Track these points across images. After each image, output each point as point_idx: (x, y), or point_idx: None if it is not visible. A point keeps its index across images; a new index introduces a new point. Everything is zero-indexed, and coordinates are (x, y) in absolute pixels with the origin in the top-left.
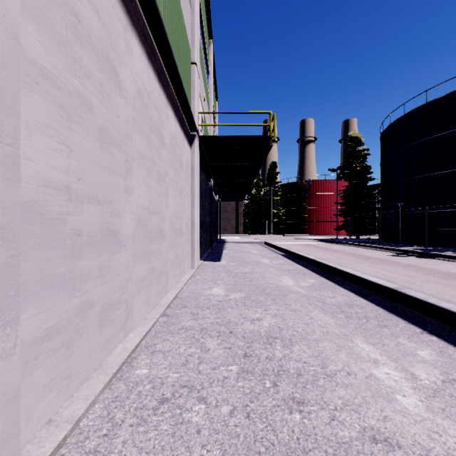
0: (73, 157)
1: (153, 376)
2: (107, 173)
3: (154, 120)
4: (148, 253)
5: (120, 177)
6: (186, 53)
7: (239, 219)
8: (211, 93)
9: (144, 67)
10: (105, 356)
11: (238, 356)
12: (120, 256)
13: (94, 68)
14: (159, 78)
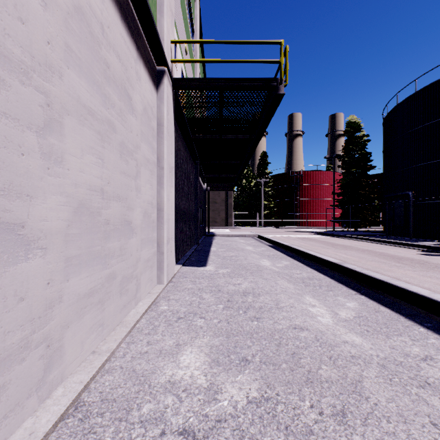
0: None
1: None
2: None
3: None
4: None
5: None
6: None
7: (229, 211)
8: (196, 57)
9: None
10: None
11: None
12: None
13: None
14: None
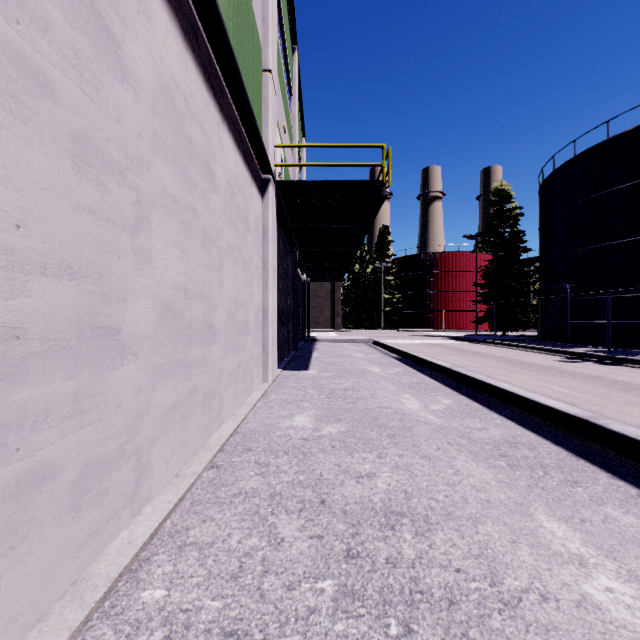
0: (0, 180)
1: (173, 607)
2: (93, 221)
3: (196, 144)
4: (184, 363)
5: (124, 231)
6: (255, 52)
7: (336, 308)
8: (295, 124)
9: (177, 50)
10: (88, 561)
11: (335, 557)
12: (122, 373)
13: (59, 16)
14: (206, 77)
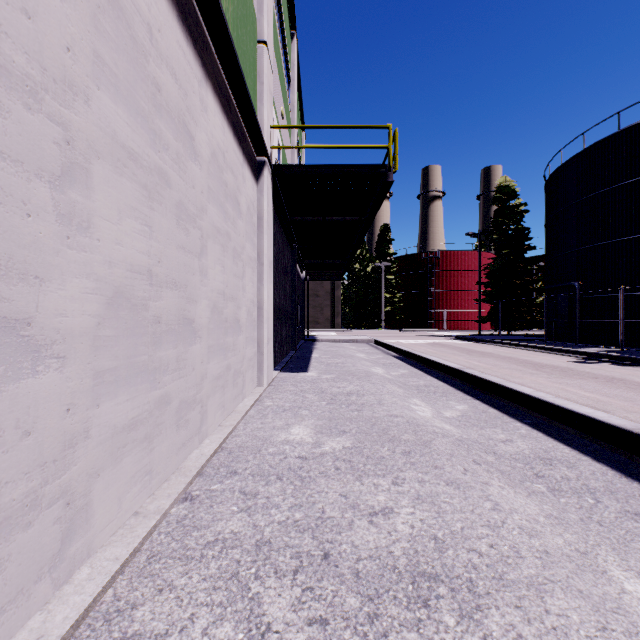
0: None
1: None
2: None
3: (167, 93)
4: (149, 367)
5: (38, 179)
6: (247, 17)
7: (336, 307)
8: (293, 113)
9: None
10: None
11: None
12: (35, 385)
13: None
14: (181, 17)
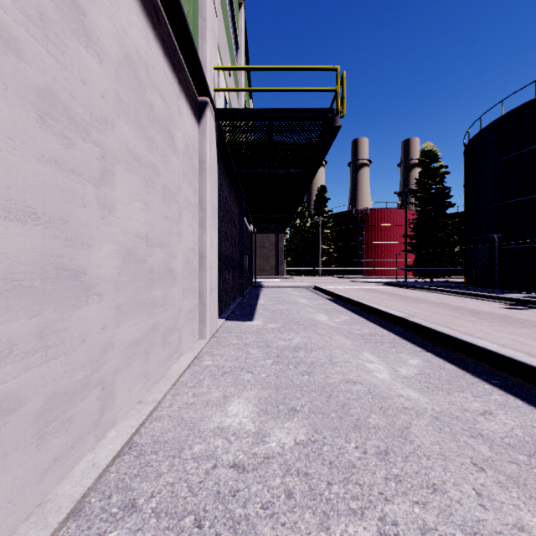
0: None
1: None
2: None
3: None
4: None
5: None
6: None
7: (280, 257)
8: (241, 76)
9: None
10: None
11: None
12: None
13: None
14: None
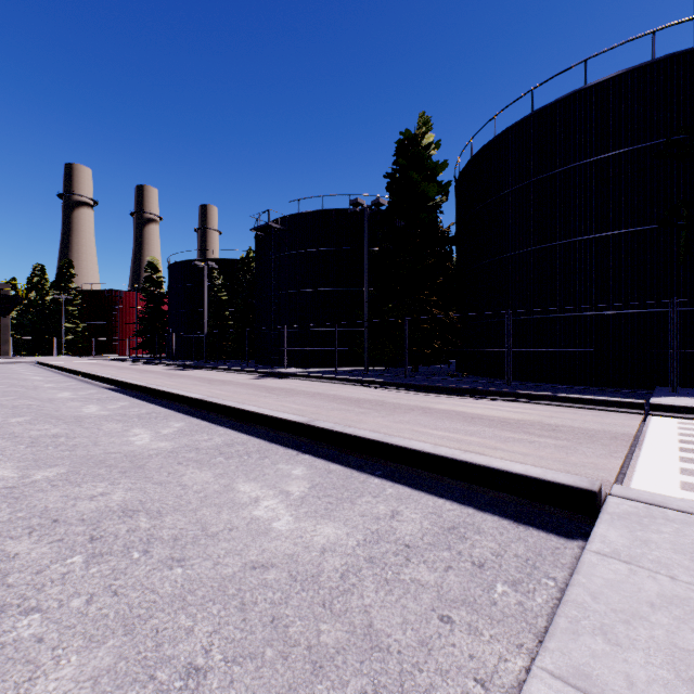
0: None
1: None
2: None
3: None
4: None
5: None
6: None
7: (4, 335)
8: None
9: None
10: None
11: None
12: None
13: None
14: None
